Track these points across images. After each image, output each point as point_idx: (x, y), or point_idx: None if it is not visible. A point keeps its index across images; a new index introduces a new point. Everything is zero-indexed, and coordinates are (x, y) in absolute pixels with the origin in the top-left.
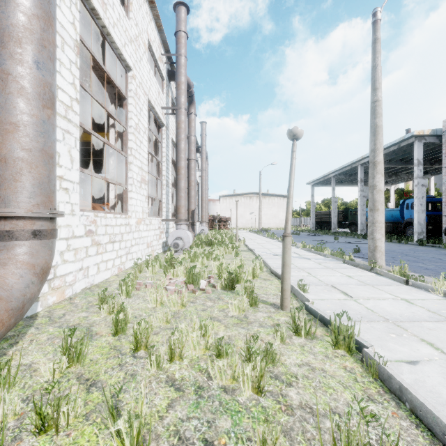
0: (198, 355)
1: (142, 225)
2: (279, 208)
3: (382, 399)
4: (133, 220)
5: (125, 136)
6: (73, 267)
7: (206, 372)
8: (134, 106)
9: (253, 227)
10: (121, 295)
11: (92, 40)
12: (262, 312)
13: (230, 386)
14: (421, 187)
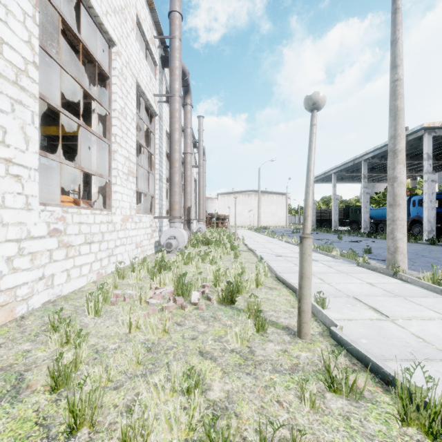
0: None
1: (129, 223)
2: (278, 205)
3: None
4: (118, 217)
5: (108, 120)
6: (29, 276)
7: None
8: (118, 87)
9: (251, 225)
10: (87, 314)
11: (66, 5)
12: (273, 342)
13: None
14: (430, 183)
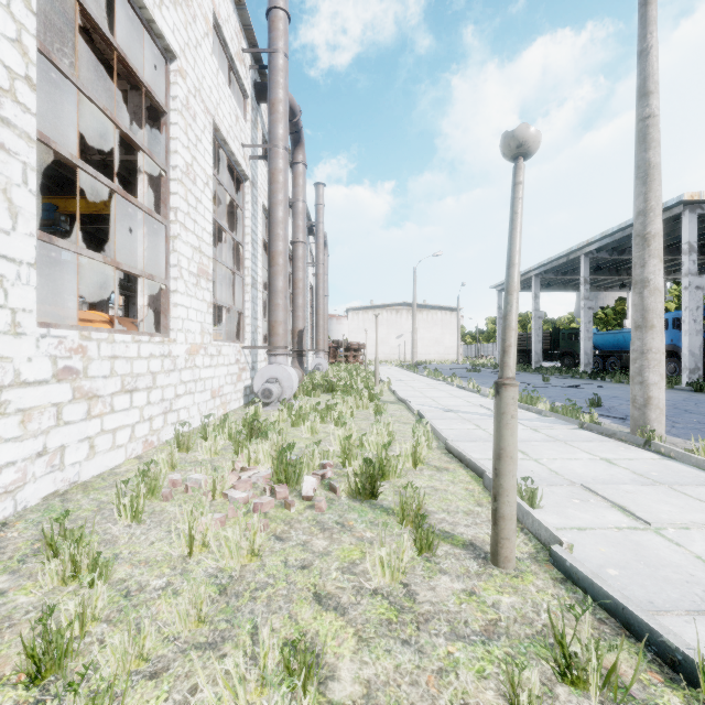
0: None
1: (201, 356)
2: (445, 328)
3: None
4: (180, 347)
5: (163, 185)
6: (17, 451)
7: None
8: (182, 130)
9: (402, 359)
10: (118, 519)
11: None
12: (449, 575)
13: None
14: (694, 291)
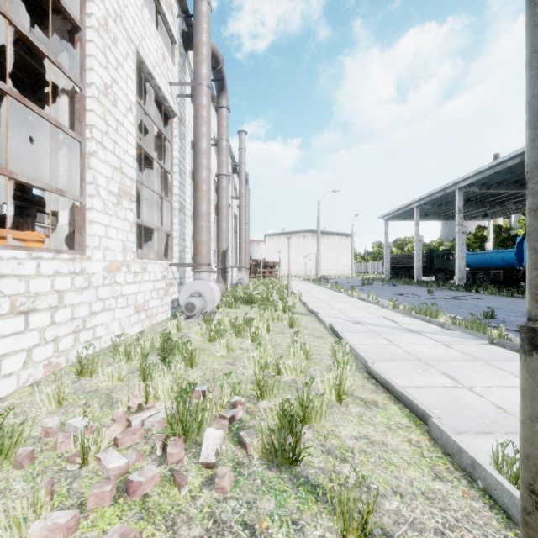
0: None
1: (123, 273)
2: (341, 249)
3: None
4: (97, 264)
5: (78, 101)
6: None
7: None
8: (99, 49)
9: (307, 274)
10: None
11: None
12: None
13: None
14: None
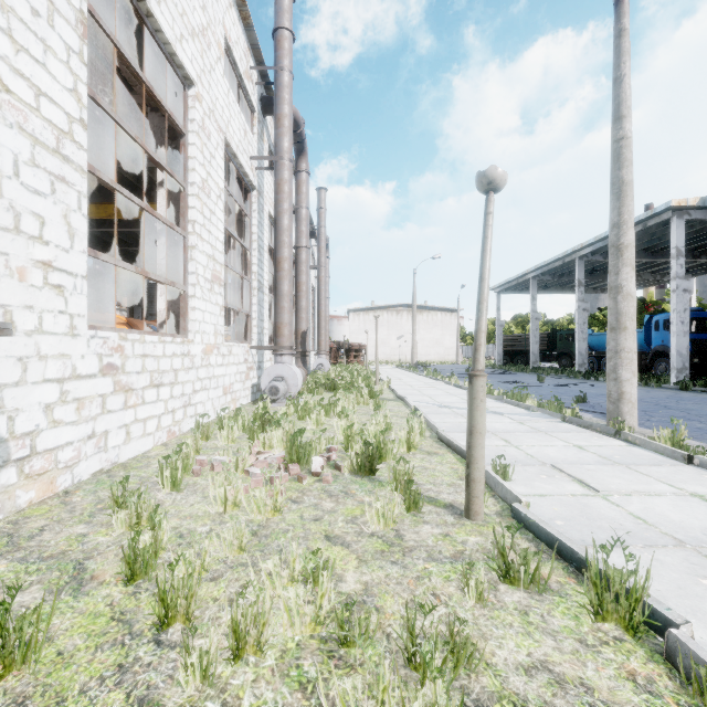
0: (300, 639)
1: (214, 356)
2: (445, 329)
3: None
4: (197, 347)
5: (182, 200)
6: (74, 433)
7: (315, 691)
8: (198, 149)
9: (402, 360)
10: (161, 488)
11: (122, 27)
12: (430, 524)
13: None
14: (682, 294)
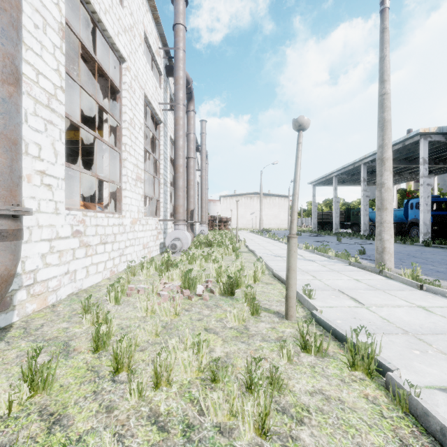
0: (190, 379)
1: (137, 225)
2: (280, 208)
3: (419, 444)
4: (127, 220)
5: (118, 131)
6: (57, 271)
7: (198, 403)
8: (128, 100)
9: (254, 228)
10: (109, 302)
11: (82, 28)
12: (264, 322)
13: (227, 424)
14: (426, 187)
